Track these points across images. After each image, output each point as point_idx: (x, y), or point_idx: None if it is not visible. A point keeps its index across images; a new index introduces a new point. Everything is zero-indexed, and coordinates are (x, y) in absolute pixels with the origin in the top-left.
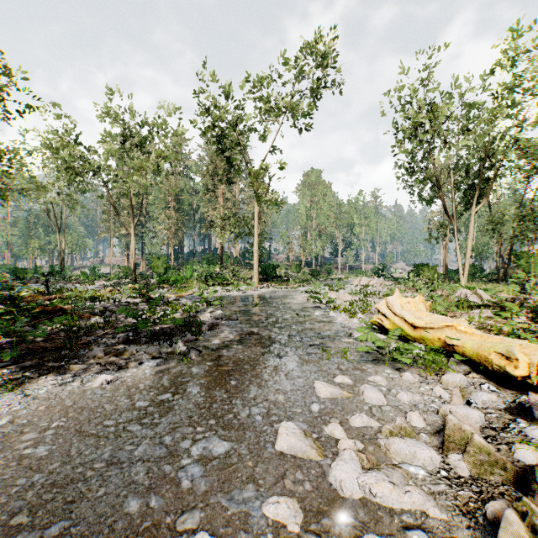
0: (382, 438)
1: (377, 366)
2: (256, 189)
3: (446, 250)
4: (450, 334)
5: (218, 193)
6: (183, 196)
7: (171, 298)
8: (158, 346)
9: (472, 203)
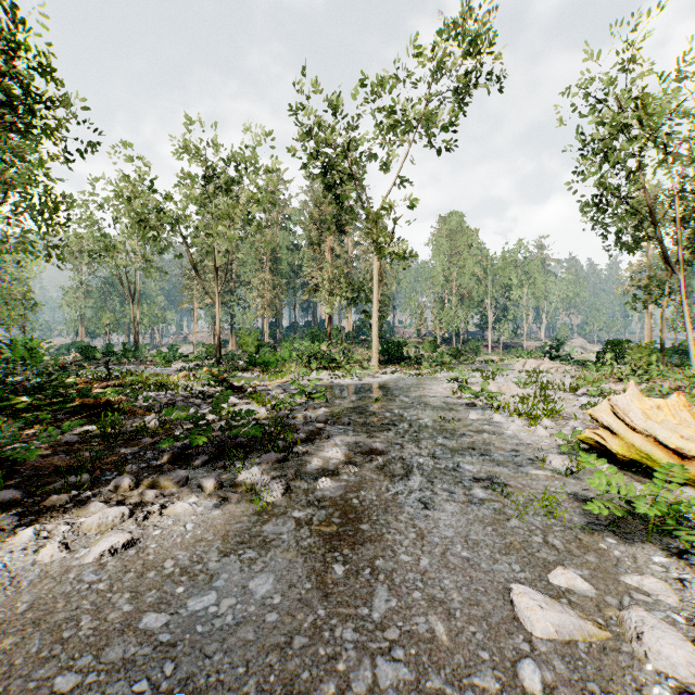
0: None
1: (628, 541)
2: (376, 237)
3: (662, 320)
4: None
5: (326, 249)
6: (281, 253)
7: (259, 386)
8: (222, 471)
9: None
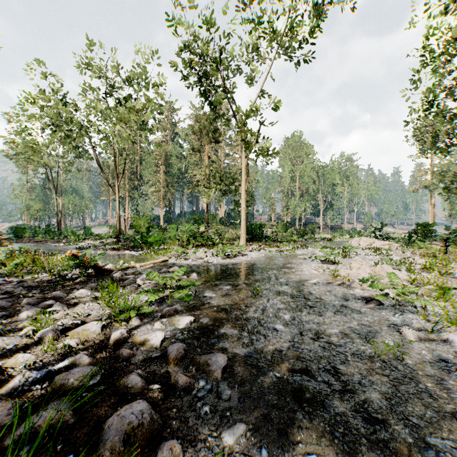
0: None
1: None
2: (245, 136)
3: None
4: None
5: (205, 157)
6: (172, 160)
7: (134, 267)
8: None
9: None
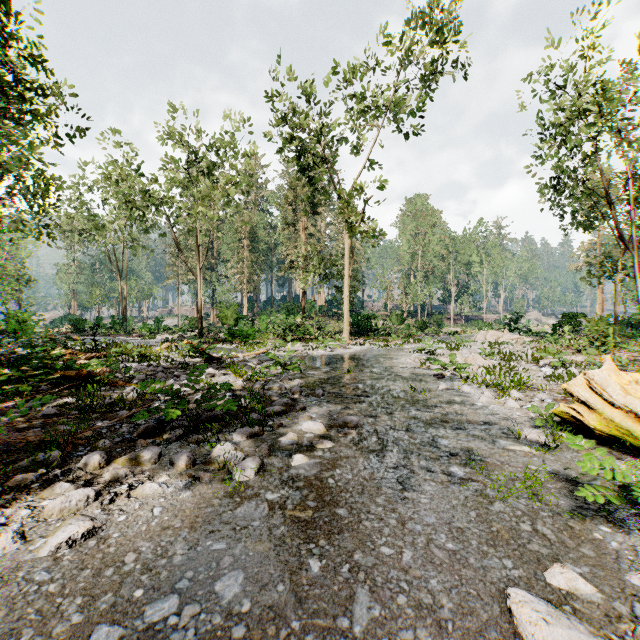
0: None
1: (623, 529)
2: (347, 217)
3: (616, 294)
4: None
5: (300, 228)
6: (259, 233)
7: (237, 357)
8: (196, 446)
9: None
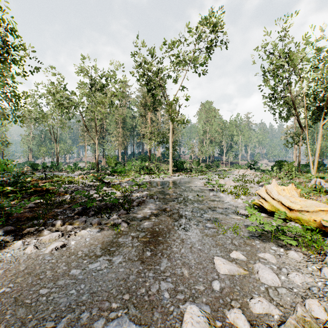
0: None
1: (264, 242)
2: (171, 113)
3: (299, 151)
4: (326, 218)
5: (148, 117)
6: (127, 120)
7: (117, 182)
8: (100, 218)
9: (318, 119)
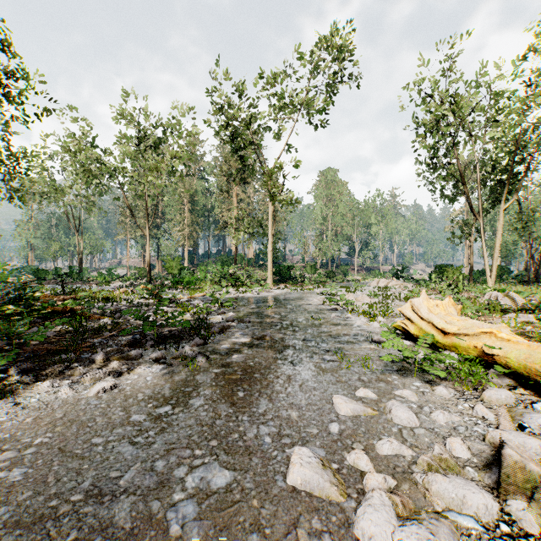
0: (418, 472)
1: (404, 377)
2: (270, 188)
3: (471, 250)
4: (489, 342)
5: (233, 194)
6: (198, 197)
7: (183, 299)
8: (164, 350)
9: (500, 200)
